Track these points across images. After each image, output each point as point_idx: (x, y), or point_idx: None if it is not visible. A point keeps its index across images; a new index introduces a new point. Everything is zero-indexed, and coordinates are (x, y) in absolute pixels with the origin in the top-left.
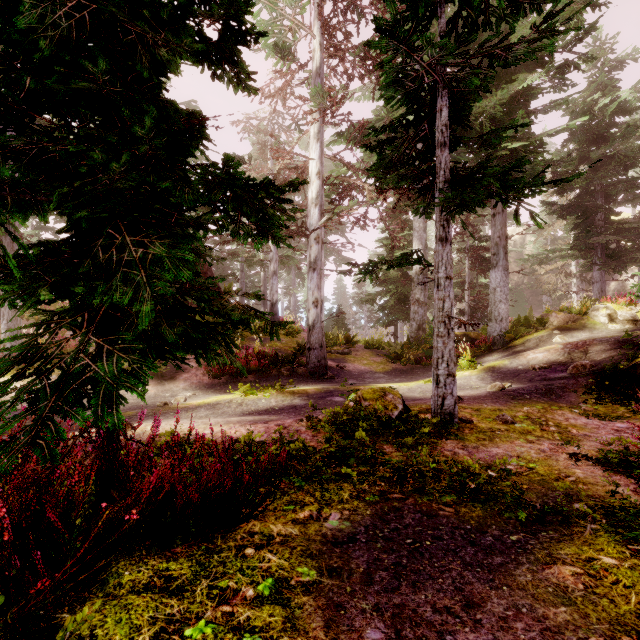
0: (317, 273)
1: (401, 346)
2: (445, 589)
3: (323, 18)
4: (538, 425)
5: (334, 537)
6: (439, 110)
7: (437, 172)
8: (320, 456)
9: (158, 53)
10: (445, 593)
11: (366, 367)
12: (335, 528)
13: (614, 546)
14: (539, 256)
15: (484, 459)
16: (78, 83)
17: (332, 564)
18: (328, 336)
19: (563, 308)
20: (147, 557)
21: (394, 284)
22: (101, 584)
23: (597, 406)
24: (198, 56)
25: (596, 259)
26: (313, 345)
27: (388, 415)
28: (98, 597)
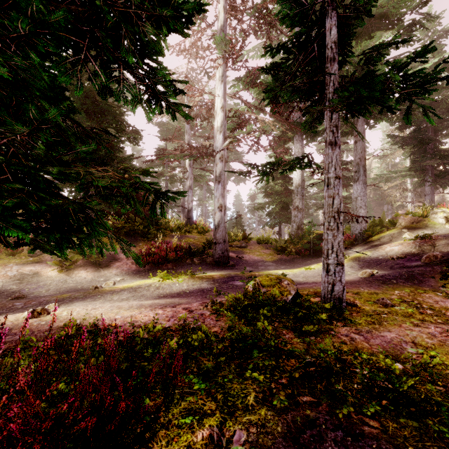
0: (221, 184)
1: (285, 241)
2: None
3: None
4: (415, 308)
5: None
6: (329, 29)
7: (327, 84)
8: (223, 345)
9: None
10: None
11: (258, 257)
12: None
13: None
14: (385, 176)
15: (382, 346)
16: None
17: None
18: (230, 234)
19: (408, 212)
20: None
21: (279, 196)
22: None
23: None
24: None
25: (427, 177)
26: (218, 240)
27: (284, 300)
28: None
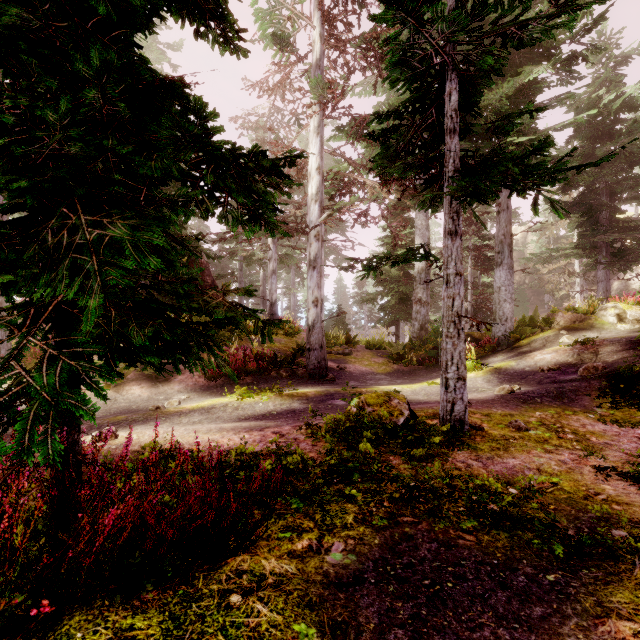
0: (317, 271)
1: (403, 346)
2: None
3: (323, 8)
4: (554, 432)
5: (337, 576)
6: (448, 94)
7: (446, 161)
8: (320, 470)
9: None
10: None
11: (367, 368)
12: (338, 563)
13: None
14: (542, 255)
15: (501, 472)
16: (5, 8)
17: (336, 617)
18: (328, 336)
19: (569, 308)
20: (109, 609)
21: (395, 283)
22: None
23: (613, 411)
24: (177, 7)
25: (601, 258)
26: (313, 346)
27: (393, 422)
28: None
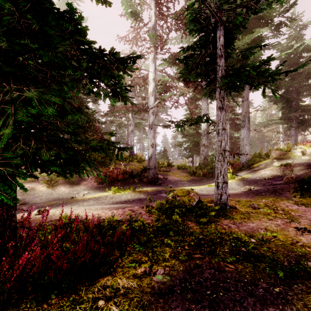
0: (153, 130)
1: (195, 167)
2: None
3: None
4: (272, 210)
5: (159, 289)
6: (218, 37)
7: (217, 71)
8: (152, 229)
9: None
10: None
11: (178, 178)
12: (160, 281)
13: None
14: (264, 123)
15: (246, 230)
16: None
17: None
18: (159, 162)
19: (278, 148)
20: (29, 310)
21: (192, 136)
22: None
23: (301, 199)
24: None
25: (293, 124)
26: (151, 167)
27: (191, 204)
28: None
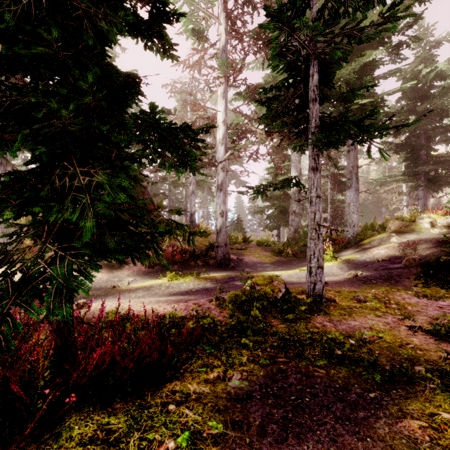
0: (223, 192)
1: (282, 244)
2: (322, 440)
3: (227, 11)
4: (383, 303)
5: (236, 394)
6: (311, 75)
7: (310, 120)
8: (225, 328)
9: (99, 25)
10: (322, 444)
11: (258, 259)
12: (237, 387)
13: (449, 403)
14: (380, 180)
15: (345, 330)
16: (36, 47)
17: (235, 418)
18: (231, 237)
19: (398, 217)
20: (93, 413)
21: (277, 200)
22: (56, 437)
23: (425, 289)
24: (133, 31)
25: (420, 182)
26: (220, 244)
27: (274, 296)
28: (53, 448)
